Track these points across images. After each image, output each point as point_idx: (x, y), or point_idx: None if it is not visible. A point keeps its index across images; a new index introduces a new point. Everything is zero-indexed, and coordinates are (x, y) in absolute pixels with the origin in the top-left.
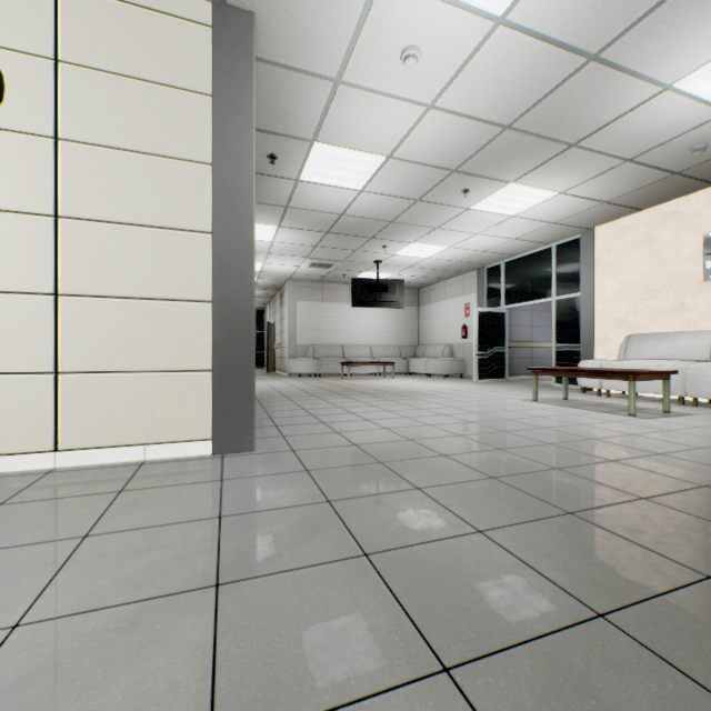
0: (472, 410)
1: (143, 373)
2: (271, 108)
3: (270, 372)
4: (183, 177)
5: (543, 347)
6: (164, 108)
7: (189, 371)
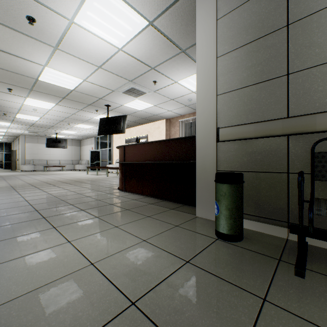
0: (64, 176)
1: None
2: (3, 109)
3: (13, 170)
4: None
5: None
6: None
7: None
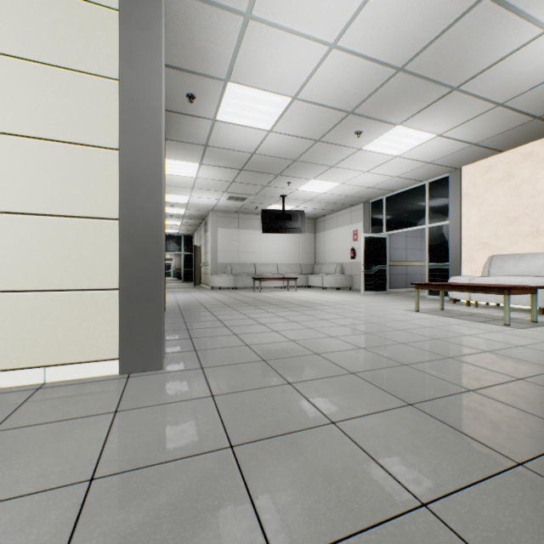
0: (367, 320)
1: (43, 292)
2: (187, 44)
3: (197, 286)
4: (88, 90)
5: (415, 265)
6: (67, 18)
7: (94, 290)
